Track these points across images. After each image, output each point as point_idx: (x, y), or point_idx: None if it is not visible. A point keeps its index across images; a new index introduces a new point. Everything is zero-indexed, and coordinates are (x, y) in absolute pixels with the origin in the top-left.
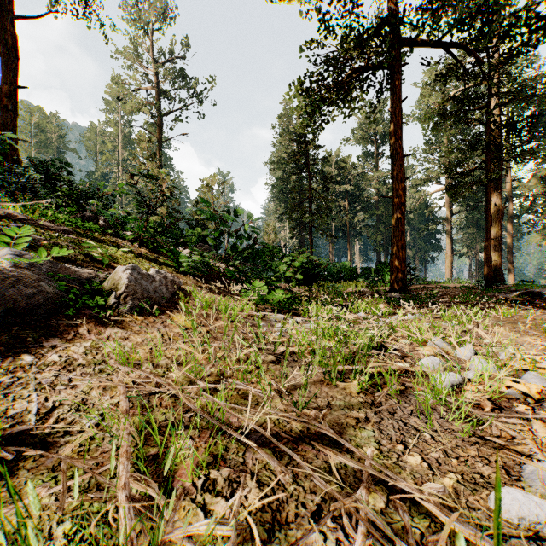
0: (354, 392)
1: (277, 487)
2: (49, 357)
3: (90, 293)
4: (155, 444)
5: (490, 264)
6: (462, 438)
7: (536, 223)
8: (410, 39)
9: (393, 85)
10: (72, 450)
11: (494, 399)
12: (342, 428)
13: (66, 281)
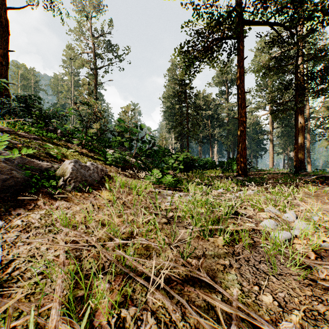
0: (220, 245)
1: (170, 323)
2: (14, 222)
3: (47, 178)
4: (83, 287)
5: (297, 159)
6: (299, 280)
7: (324, 134)
8: (249, 21)
9: (239, 49)
10: (21, 293)
11: (315, 250)
12: (214, 273)
13: (30, 170)
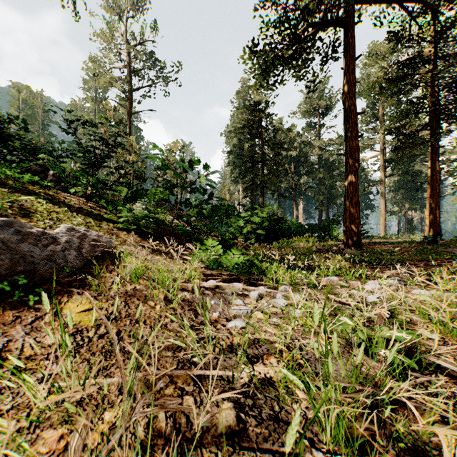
0: None
1: None
2: None
3: None
4: None
5: (434, 221)
6: None
7: None
8: None
9: (347, 44)
10: None
11: None
12: None
13: None
